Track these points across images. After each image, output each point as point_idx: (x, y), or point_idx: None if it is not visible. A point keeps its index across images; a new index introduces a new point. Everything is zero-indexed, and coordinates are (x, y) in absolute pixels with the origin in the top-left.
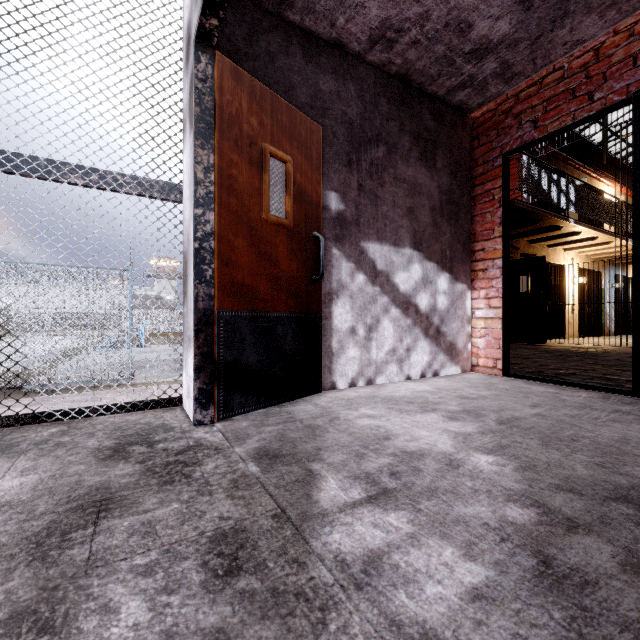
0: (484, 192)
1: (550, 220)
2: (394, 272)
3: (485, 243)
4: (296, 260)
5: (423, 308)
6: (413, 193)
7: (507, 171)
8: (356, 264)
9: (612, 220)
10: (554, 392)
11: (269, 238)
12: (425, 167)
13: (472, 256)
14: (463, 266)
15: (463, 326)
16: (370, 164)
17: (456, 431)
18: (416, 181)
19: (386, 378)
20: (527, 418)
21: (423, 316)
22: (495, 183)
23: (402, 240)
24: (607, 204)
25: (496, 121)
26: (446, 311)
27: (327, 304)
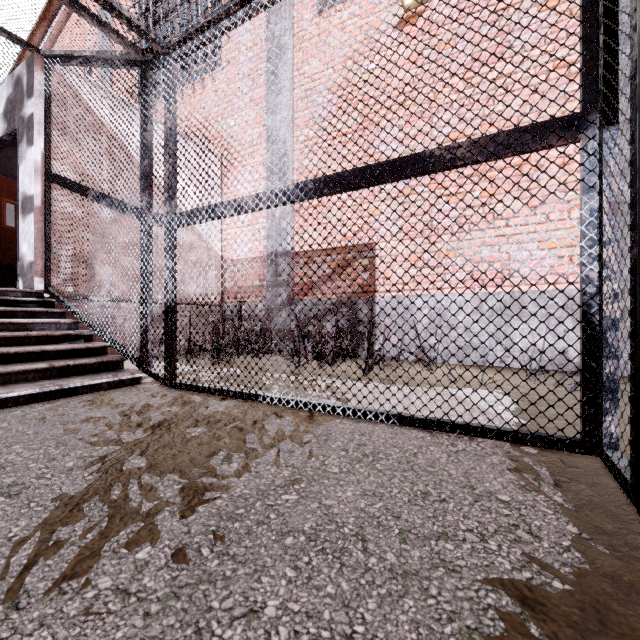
0: None
1: None
2: None
3: None
4: None
5: None
6: None
7: None
8: None
9: None
10: None
11: (6, 234)
12: None
13: None
14: None
15: None
16: None
17: None
18: None
19: None
20: None
21: None
22: None
23: None
24: None
25: None
26: None
27: None
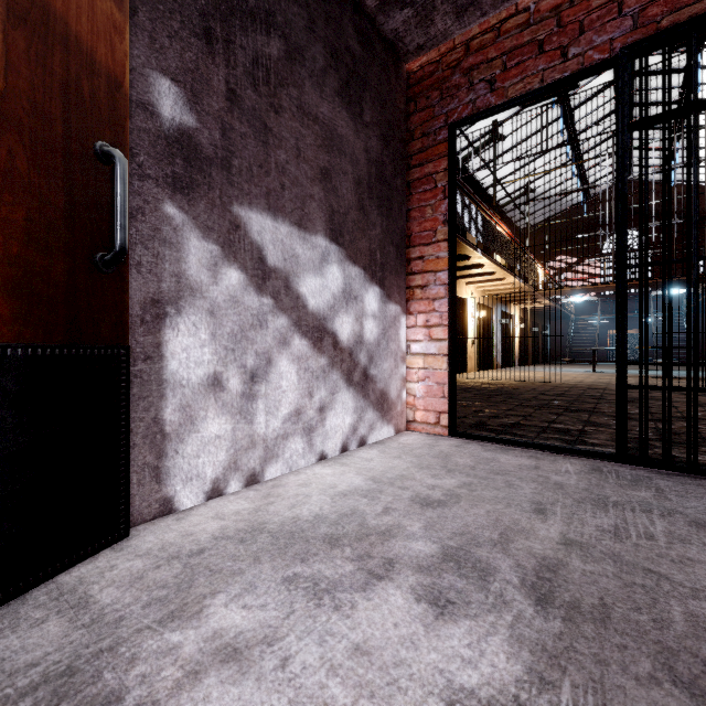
0: (423, 177)
1: (462, 248)
2: (299, 274)
3: (425, 249)
4: (25, 194)
5: (345, 339)
6: (330, 146)
7: (454, 149)
8: (223, 247)
9: (507, 257)
10: (533, 466)
11: None
12: (348, 111)
13: (407, 266)
14: (397, 279)
15: (397, 366)
16: (253, 60)
17: (479, 692)
18: (334, 128)
19: (284, 465)
20: (565, 562)
21: (345, 352)
22: (438, 165)
23: (312, 220)
24: (504, 240)
25: (439, 78)
26: (376, 344)
27: (150, 326)
